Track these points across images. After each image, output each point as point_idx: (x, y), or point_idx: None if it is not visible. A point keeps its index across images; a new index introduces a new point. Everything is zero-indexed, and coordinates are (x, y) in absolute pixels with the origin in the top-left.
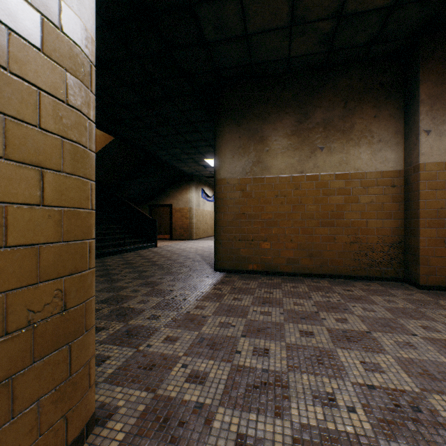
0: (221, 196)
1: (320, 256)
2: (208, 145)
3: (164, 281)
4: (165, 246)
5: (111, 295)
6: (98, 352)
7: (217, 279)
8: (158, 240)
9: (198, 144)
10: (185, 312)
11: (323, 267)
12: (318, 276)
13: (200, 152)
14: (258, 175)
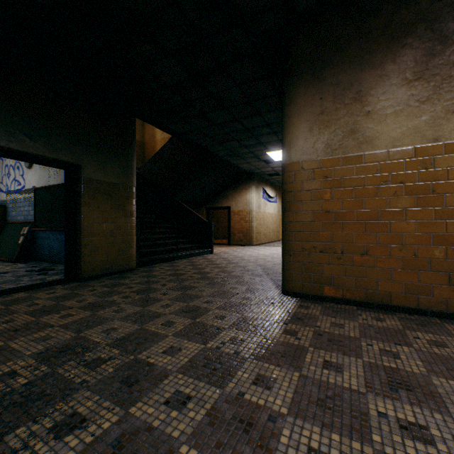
0: (292, 188)
1: None
2: (271, 132)
3: (211, 308)
4: (221, 252)
5: (133, 330)
6: None
7: (288, 311)
8: (215, 245)
9: (258, 132)
10: (234, 393)
11: None
12: None
13: (261, 144)
14: (352, 152)
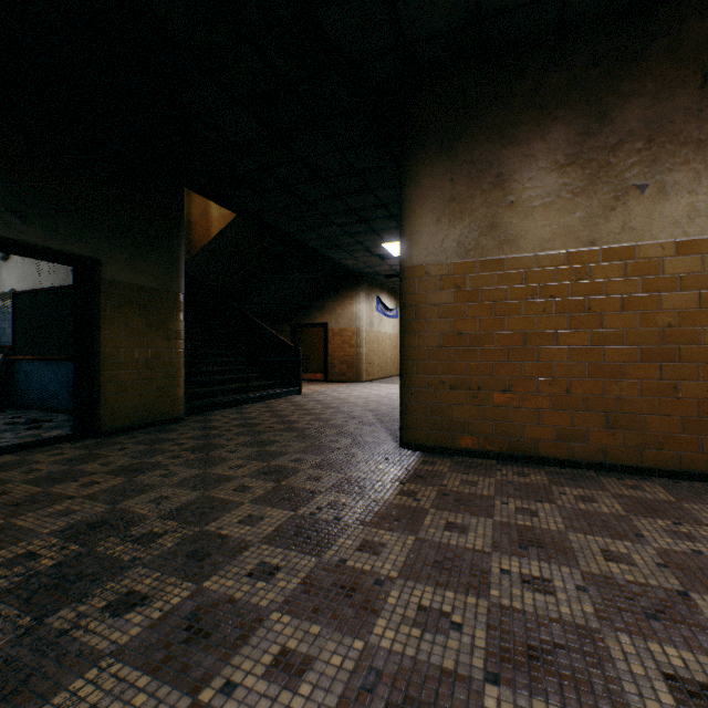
0: (414, 301)
1: (639, 426)
2: (388, 215)
3: (302, 468)
4: (315, 393)
5: (194, 498)
6: (94, 700)
7: (407, 468)
8: (305, 381)
9: (369, 215)
10: (334, 560)
11: (644, 451)
12: (632, 471)
13: (373, 231)
14: (492, 254)
